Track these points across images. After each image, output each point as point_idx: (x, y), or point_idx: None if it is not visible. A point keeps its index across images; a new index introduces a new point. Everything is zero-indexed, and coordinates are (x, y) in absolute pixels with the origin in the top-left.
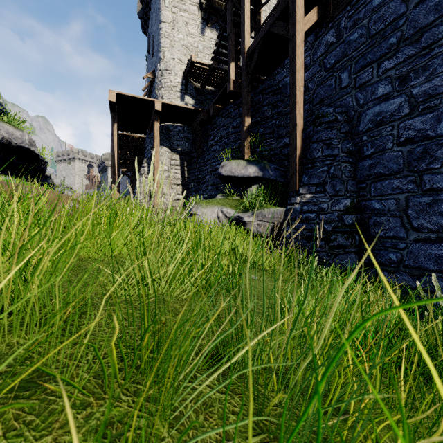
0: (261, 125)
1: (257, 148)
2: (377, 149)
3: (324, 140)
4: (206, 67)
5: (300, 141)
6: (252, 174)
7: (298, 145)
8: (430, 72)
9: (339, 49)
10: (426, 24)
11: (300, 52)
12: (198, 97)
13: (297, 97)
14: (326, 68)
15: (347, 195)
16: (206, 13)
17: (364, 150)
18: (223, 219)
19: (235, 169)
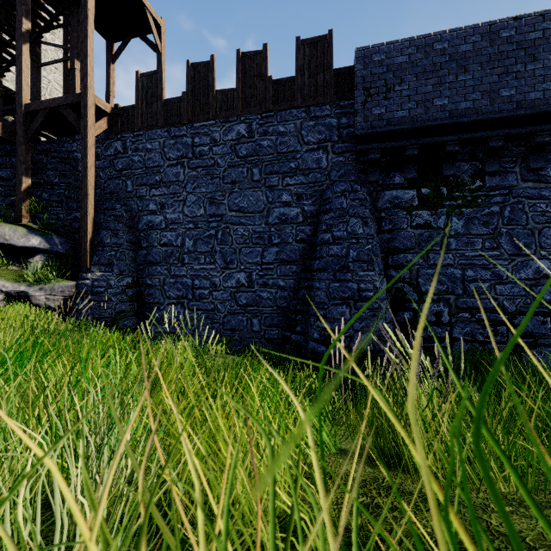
0: (45, 189)
1: (41, 214)
2: (150, 245)
3: (113, 230)
4: None
5: (92, 227)
6: (36, 245)
7: (90, 230)
8: (174, 209)
9: (126, 160)
10: (173, 181)
11: (92, 153)
12: None
13: (89, 190)
14: (116, 168)
15: (130, 274)
16: None
17: (142, 243)
18: None
19: (11, 237)
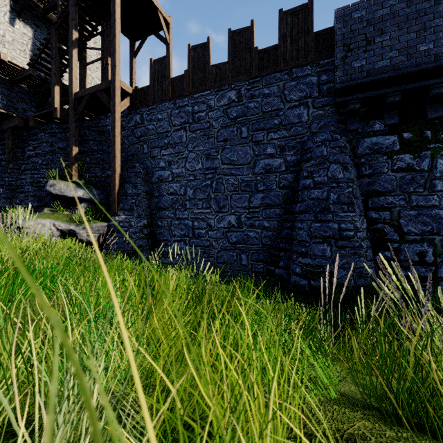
0: (88, 155)
1: (85, 173)
2: (160, 194)
3: (134, 183)
4: (20, 68)
5: (118, 181)
6: (81, 196)
7: (117, 184)
8: (178, 165)
9: (143, 129)
10: (177, 142)
11: (118, 125)
12: (5, 92)
13: (116, 153)
14: (136, 136)
15: (145, 217)
16: (17, 4)
17: (154, 193)
18: (55, 231)
19: (65, 190)
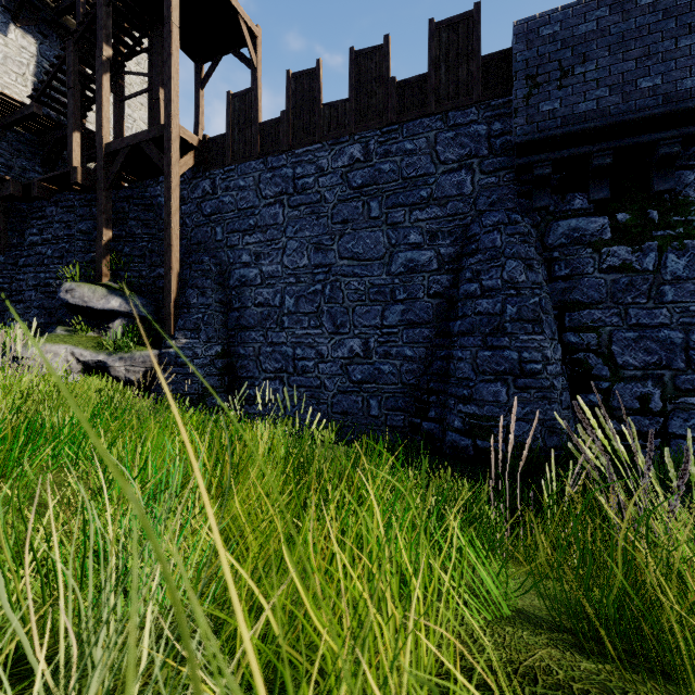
0: (127, 243)
1: (122, 271)
2: (242, 305)
3: (200, 287)
4: (17, 103)
5: (176, 285)
6: (116, 308)
7: (174, 289)
8: (271, 259)
9: (215, 203)
10: (270, 224)
11: (176, 195)
12: None
13: (172, 241)
14: (203, 213)
15: (219, 342)
16: None
17: (234, 303)
18: (74, 364)
19: (90, 298)
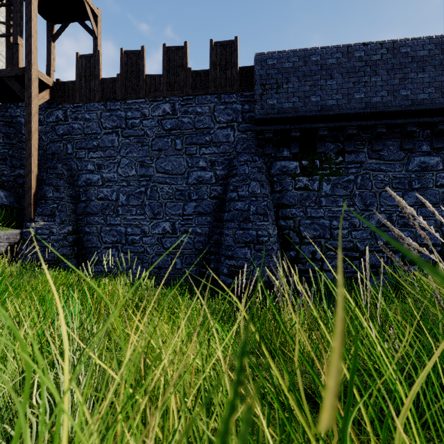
0: None
1: None
2: (88, 198)
3: (55, 185)
4: None
5: (35, 183)
6: None
7: (34, 186)
8: (110, 169)
9: (66, 127)
10: (108, 146)
11: (35, 119)
12: None
13: (32, 152)
14: (57, 133)
15: (70, 223)
16: None
17: (81, 197)
18: None
19: None
